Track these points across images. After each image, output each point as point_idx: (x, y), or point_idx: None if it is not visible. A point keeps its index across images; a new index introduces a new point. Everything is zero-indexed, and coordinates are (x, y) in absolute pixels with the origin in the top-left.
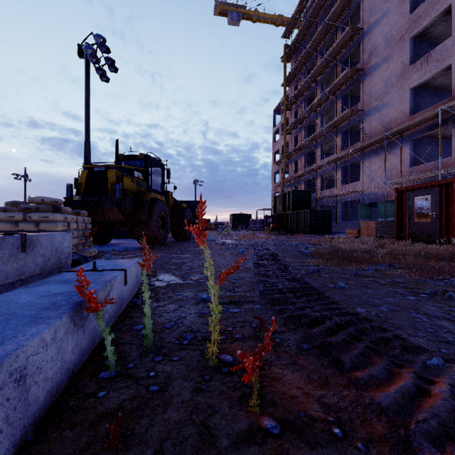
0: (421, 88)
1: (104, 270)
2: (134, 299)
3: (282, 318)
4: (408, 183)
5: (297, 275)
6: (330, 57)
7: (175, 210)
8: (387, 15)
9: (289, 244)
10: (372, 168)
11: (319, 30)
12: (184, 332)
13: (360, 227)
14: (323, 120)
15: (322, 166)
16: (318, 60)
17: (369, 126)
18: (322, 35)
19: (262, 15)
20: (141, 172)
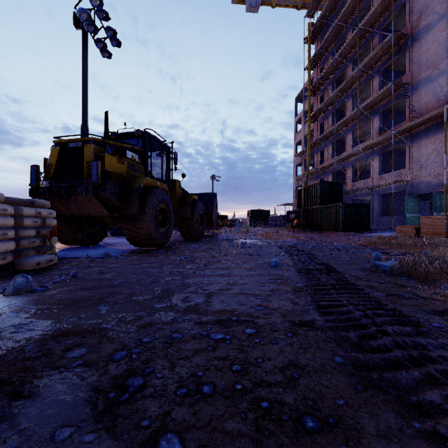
0: None
1: None
2: None
3: None
4: None
5: None
6: (366, 27)
7: (183, 202)
8: None
9: (333, 246)
10: (423, 152)
11: None
12: None
13: (420, 223)
14: (354, 103)
15: (355, 153)
16: (348, 35)
17: (418, 101)
18: (355, 4)
19: None
20: (136, 153)
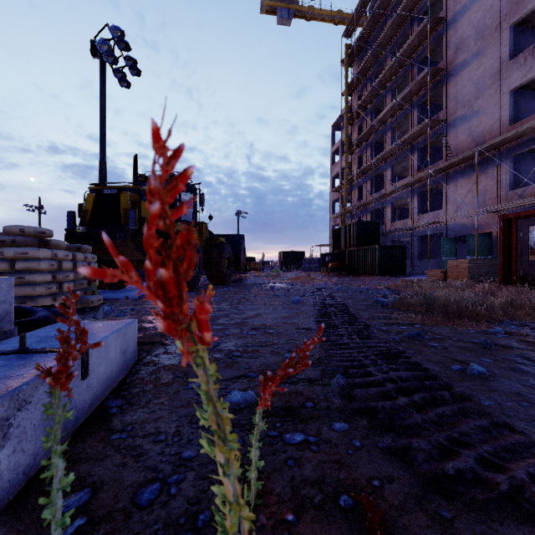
0: (524, 90)
1: (41, 351)
2: (109, 399)
3: (402, 468)
4: (507, 210)
5: (389, 344)
6: (404, 57)
7: (210, 245)
8: None
9: (357, 289)
10: (459, 193)
11: (390, 24)
12: (175, 528)
13: (447, 267)
14: (394, 136)
15: (393, 191)
16: (387, 62)
17: (454, 140)
18: (393, 30)
19: (318, 12)
20: None
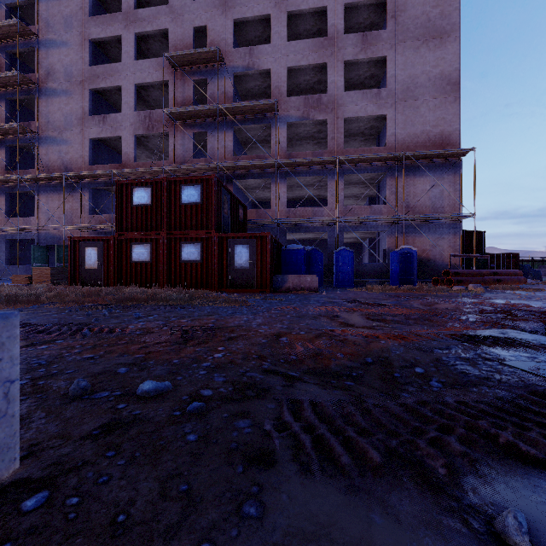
0: (101, 142)
1: None
2: None
3: None
4: (88, 229)
5: None
6: None
7: None
8: (67, 46)
9: None
10: (51, 206)
11: None
12: None
13: (33, 273)
14: None
15: None
16: None
17: (46, 155)
18: None
19: None
20: None
